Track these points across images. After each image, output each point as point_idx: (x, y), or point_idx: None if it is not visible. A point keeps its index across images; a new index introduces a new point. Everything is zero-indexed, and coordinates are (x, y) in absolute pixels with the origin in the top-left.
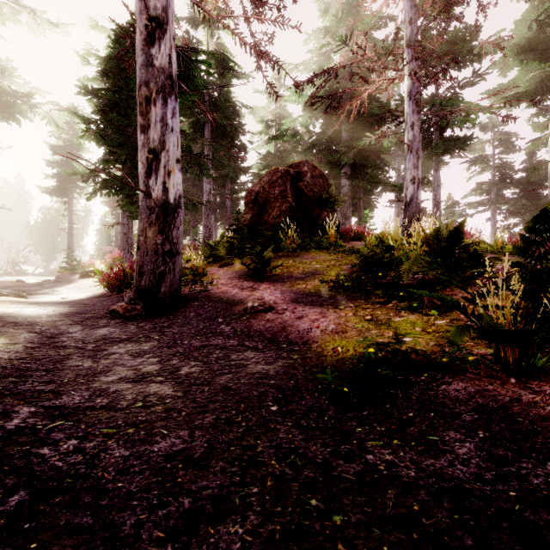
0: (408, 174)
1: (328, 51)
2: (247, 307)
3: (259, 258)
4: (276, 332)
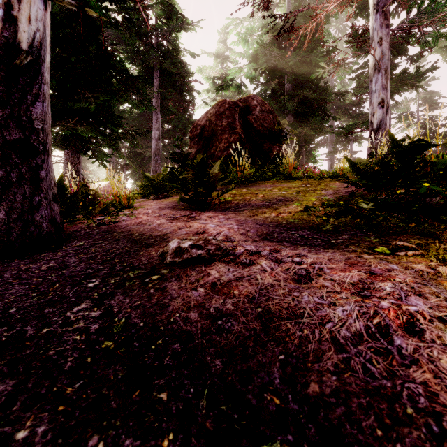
0: (375, 98)
1: (272, 6)
2: (167, 249)
3: (202, 175)
4: (242, 341)
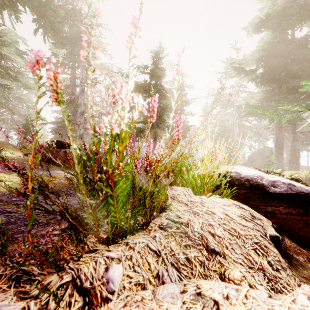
0: None
1: None
2: None
3: None
4: None
